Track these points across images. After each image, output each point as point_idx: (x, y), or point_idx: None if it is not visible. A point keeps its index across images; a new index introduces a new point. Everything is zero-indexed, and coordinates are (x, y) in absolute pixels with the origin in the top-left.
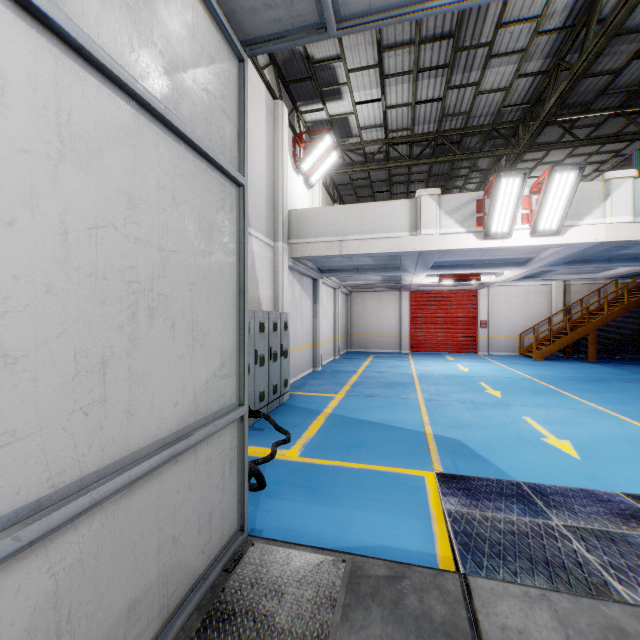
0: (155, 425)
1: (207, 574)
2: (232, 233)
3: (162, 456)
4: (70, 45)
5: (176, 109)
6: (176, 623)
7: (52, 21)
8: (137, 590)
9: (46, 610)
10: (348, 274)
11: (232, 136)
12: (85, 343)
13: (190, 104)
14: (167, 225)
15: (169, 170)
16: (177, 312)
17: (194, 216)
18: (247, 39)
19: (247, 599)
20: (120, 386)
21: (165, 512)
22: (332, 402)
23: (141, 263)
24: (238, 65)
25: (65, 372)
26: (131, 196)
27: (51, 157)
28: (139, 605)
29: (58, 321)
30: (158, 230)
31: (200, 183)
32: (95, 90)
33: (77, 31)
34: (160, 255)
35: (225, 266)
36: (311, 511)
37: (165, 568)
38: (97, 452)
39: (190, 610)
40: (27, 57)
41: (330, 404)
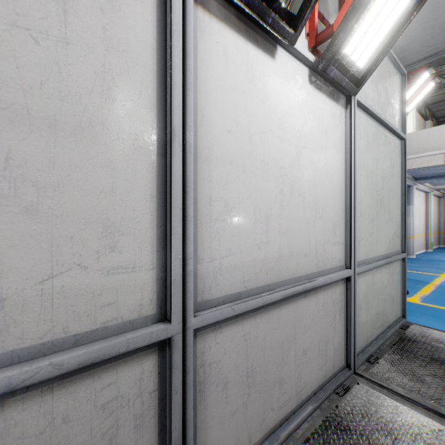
0: (381, 248)
1: (393, 325)
2: (399, 165)
3: (385, 261)
4: (368, 113)
5: (385, 117)
6: (387, 334)
7: (369, 110)
8: (377, 310)
9: (365, 295)
10: (444, 179)
11: (399, 116)
12: (370, 212)
13: (388, 111)
14: (383, 167)
15: (383, 144)
16: (385, 203)
17: (389, 160)
18: (408, 63)
19: (421, 339)
20: (375, 230)
21: (383, 286)
22: (436, 278)
23: (378, 183)
24: (401, 78)
25: (367, 221)
26: (376, 158)
27: (365, 152)
28: (378, 316)
29: (366, 204)
30: (381, 169)
31: (390, 145)
32: (371, 124)
33: (372, 108)
34: (382, 180)
35: (397, 182)
36: (443, 327)
37: (383, 309)
38: (371, 251)
39: (391, 333)
40: (363, 124)
41: (435, 279)
